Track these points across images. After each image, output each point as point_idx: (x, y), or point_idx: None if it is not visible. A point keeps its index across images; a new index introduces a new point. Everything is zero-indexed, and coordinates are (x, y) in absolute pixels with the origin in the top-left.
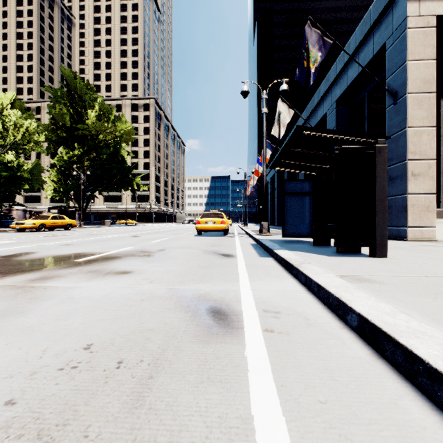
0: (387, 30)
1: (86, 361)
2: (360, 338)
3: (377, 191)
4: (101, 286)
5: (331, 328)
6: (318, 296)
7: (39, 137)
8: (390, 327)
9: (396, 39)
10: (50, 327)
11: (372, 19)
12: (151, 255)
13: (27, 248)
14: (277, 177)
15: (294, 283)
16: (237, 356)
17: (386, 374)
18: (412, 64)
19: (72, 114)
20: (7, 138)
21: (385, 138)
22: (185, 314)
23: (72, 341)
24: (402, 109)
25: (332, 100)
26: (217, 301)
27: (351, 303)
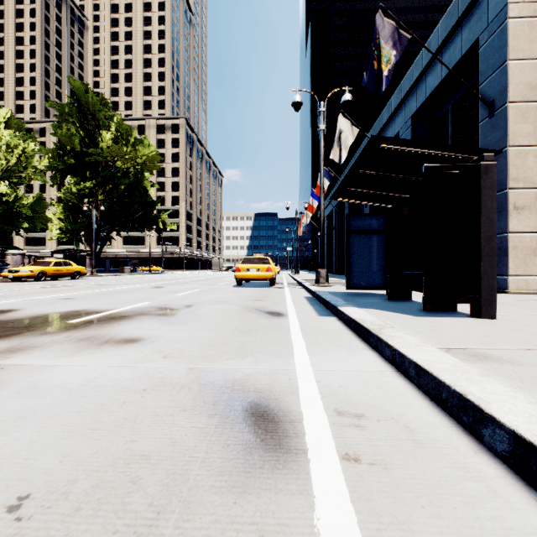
0: (481, 22)
1: None
2: (517, 476)
3: (483, 226)
4: (88, 365)
5: (458, 452)
6: (416, 383)
7: (39, 163)
8: None
9: (493, 33)
10: None
11: (460, 9)
12: (172, 314)
13: (11, 303)
14: (335, 214)
15: (374, 358)
16: (299, 531)
17: None
18: (515, 65)
19: (82, 136)
20: None
21: (494, 152)
22: (209, 420)
23: None
24: (501, 122)
25: (406, 115)
26: (260, 392)
27: (490, 407)
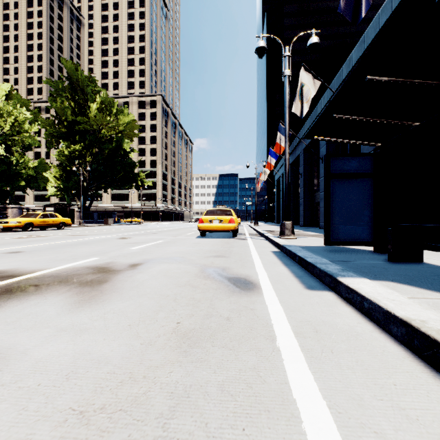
0: None
1: None
2: None
3: None
4: None
5: None
6: None
7: (31, 128)
8: None
9: None
10: None
11: None
12: (102, 281)
13: None
14: (290, 171)
15: None
16: None
17: None
18: None
19: (73, 108)
20: None
21: None
22: None
23: None
24: None
25: None
26: None
27: None
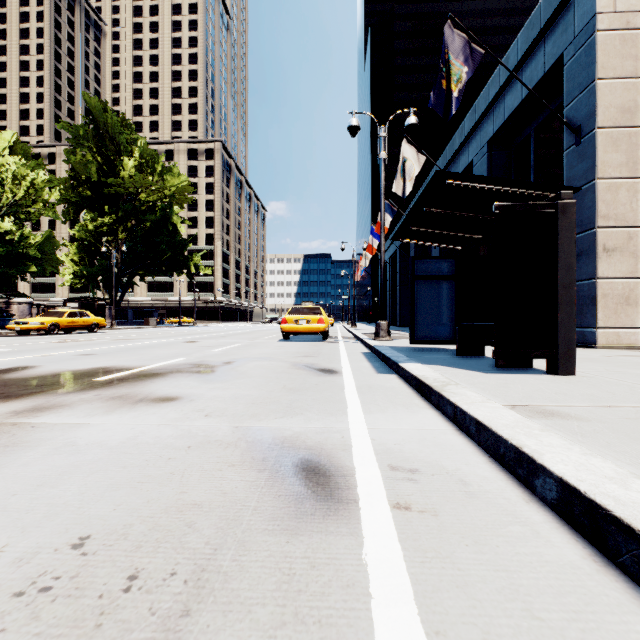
0: (566, 34)
1: (71, 575)
2: (563, 521)
3: (560, 272)
4: (125, 423)
5: (510, 501)
6: (477, 441)
7: (50, 196)
8: (627, 508)
9: (580, 48)
10: (24, 500)
11: (543, 19)
12: (211, 371)
13: (25, 359)
14: (399, 255)
15: (435, 417)
16: (348, 563)
17: (630, 603)
18: (604, 85)
19: (100, 163)
20: (3, 196)
21: (573, 189)
22: (259, 475)
23: (54, 530)
24: (589, 151)
25: (482, 140)
26: (311, 449)
27: (542, 458)
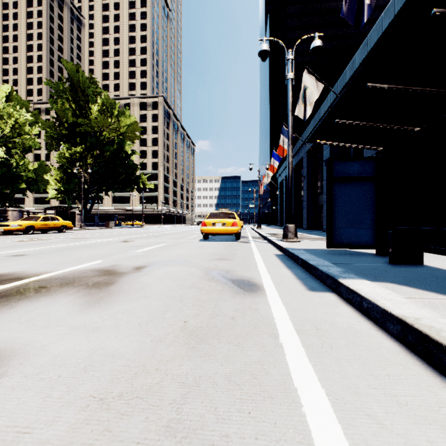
0: None
1: None
2: None
3: None
4: None
5: None
6: None
7: (32, 130)
8: None
9: None
10: None
11: None
12: (108, 283)
13: None
14: (293, 174)
15: None
16: None
17: None
18: None
19: (74, 110)
20: None
21: None
22: None
23: None
24: None
25: None
26: None
27: None
